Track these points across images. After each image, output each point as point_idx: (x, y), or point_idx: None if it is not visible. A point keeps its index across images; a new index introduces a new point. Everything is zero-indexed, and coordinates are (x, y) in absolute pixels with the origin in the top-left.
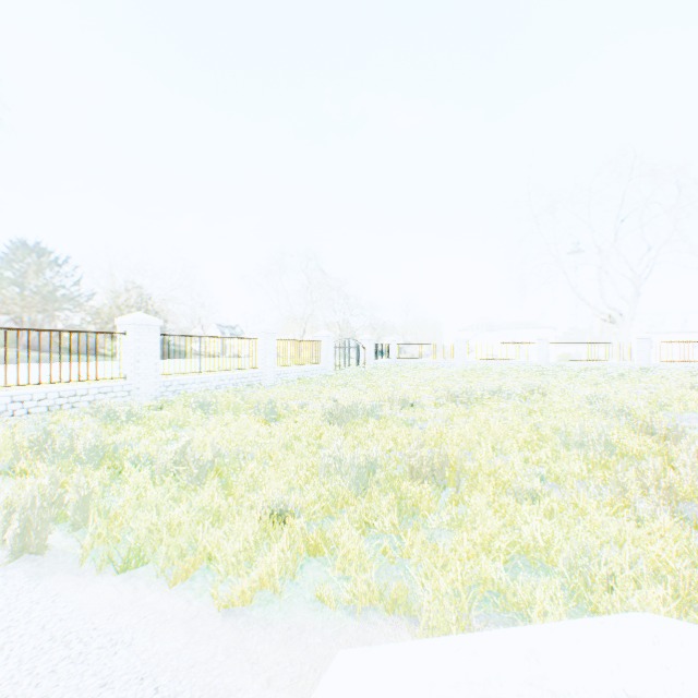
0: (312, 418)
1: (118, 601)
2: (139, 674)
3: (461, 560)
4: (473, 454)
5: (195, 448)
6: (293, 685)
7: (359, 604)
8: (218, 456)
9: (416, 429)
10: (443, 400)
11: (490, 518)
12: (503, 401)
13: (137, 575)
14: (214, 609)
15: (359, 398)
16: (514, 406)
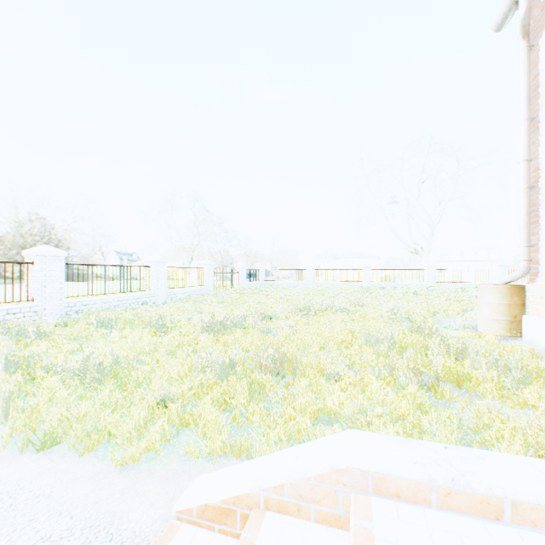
0: (193, 329)
1: (38, 470)
2: (58, 511)
3: (286, 420)
4: (307, 351)
5: (98, 357)
6: (168, 505)
7: (215, 453)
8: (117, 362)
9: (270, 335)
10: (292, 313)
11: (307, 393)
12: (334, 313)
13: (52, 451)
14: (113, 467)
15: (231, 313)
16: (340, 316)
